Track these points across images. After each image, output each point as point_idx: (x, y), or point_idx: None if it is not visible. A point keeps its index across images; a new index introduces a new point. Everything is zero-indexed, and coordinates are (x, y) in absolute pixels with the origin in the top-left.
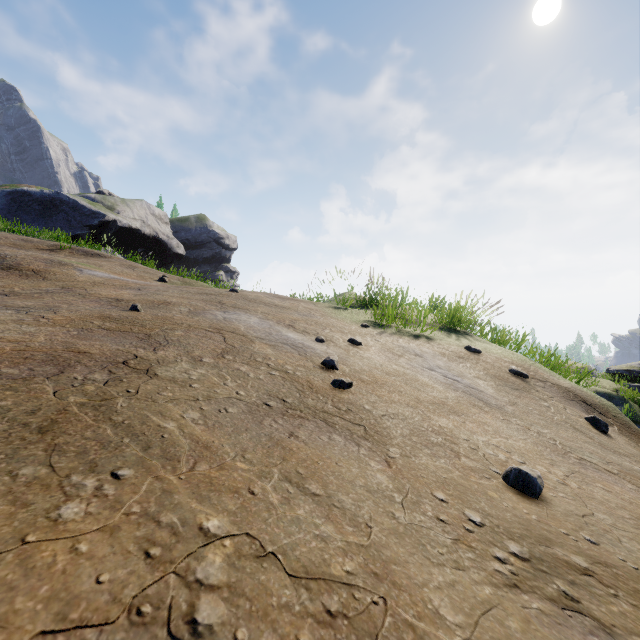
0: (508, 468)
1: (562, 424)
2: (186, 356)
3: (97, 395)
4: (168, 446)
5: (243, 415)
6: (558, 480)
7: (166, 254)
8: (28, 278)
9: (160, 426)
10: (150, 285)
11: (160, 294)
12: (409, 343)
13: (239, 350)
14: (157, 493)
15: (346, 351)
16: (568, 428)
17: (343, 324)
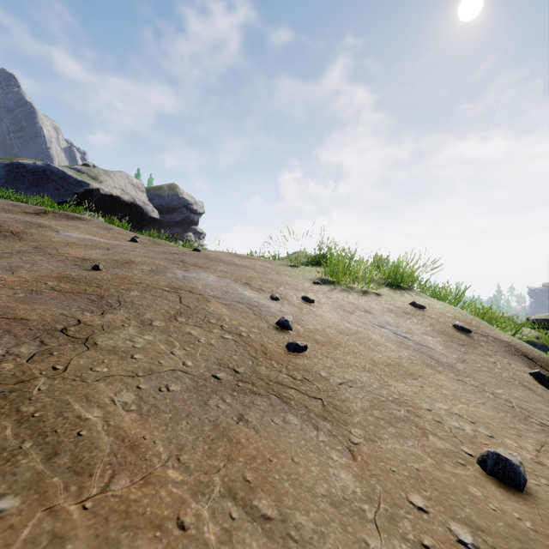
0: (484, 451)
1: (511, 381)
2: (135, 320)
3: (13, 376)
4: (82, 449)
5: (186, 394)
6: (532, 458)
7: (142, 218)
8: (5, 239)
9: (80, 417)
10: (119, 245)
11: (127, 253)
12: (358, 299)
13: (193, 311)
14: (42, 542)
15: (300, 309)
16: (518, 386)
17: (296, 281)
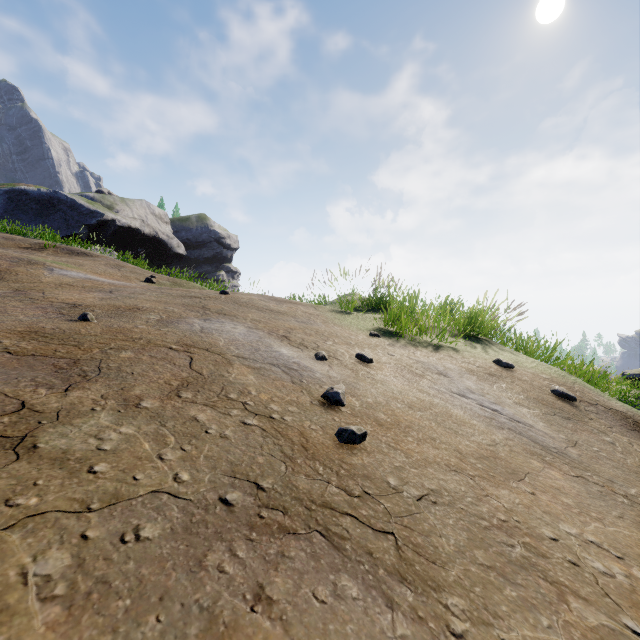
0: None
1: None
2: (116, 398)
3: None
4: None
5: (169, 544)
6: None
7: (166, 254)
8: None
9: None
10: (127, 287)
11: (133, 297)
12: (428, 357)
13: (207, 380)
14: None
15: (354, 372)
16: None
17: (348, 333)
